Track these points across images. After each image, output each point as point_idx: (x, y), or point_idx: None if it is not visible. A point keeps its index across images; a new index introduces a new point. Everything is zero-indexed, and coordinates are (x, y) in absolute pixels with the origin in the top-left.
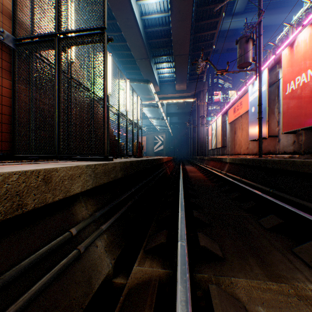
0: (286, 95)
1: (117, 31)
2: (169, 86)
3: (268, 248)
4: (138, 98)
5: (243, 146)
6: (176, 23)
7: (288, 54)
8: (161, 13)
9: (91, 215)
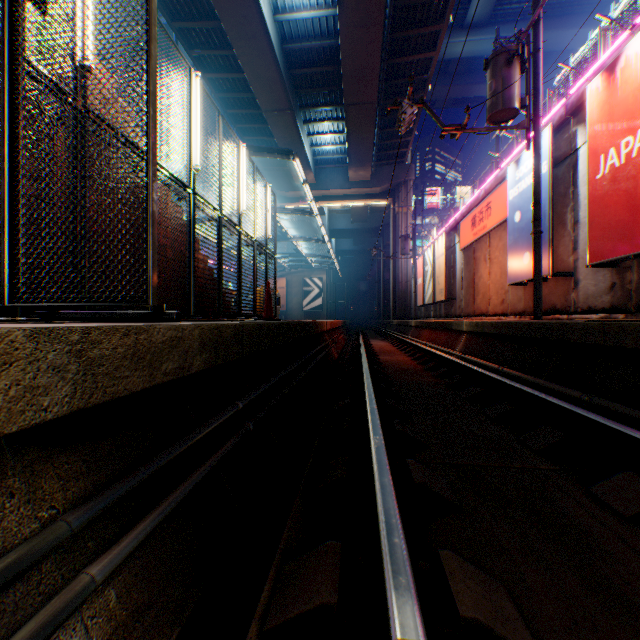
0: (598, 180)
1: (222, 47)
2: (335, 172)
3: None
4: (268, 189)
5: (494, 298)
6: (351, 31)
7: (603, 88)
8: (319, 10)
9: (40, 531)
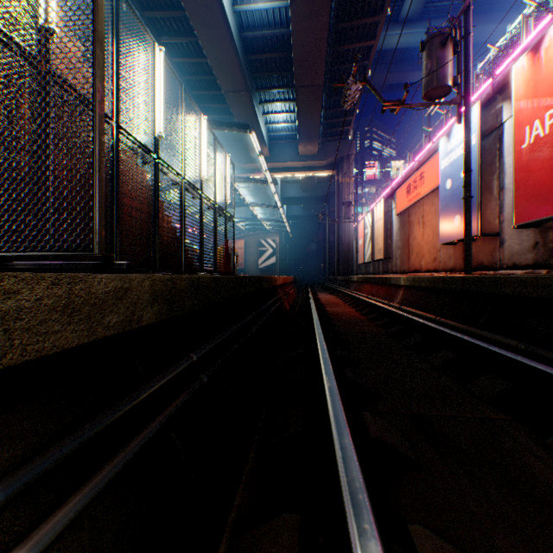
0: (524, 149)
1: (187, 34)
2: (287, 147)
3: None
4: (227, 159)
5: (427, 257)
6: (301, 21)
7: (529, 67)
8: (272, 2)
9: None
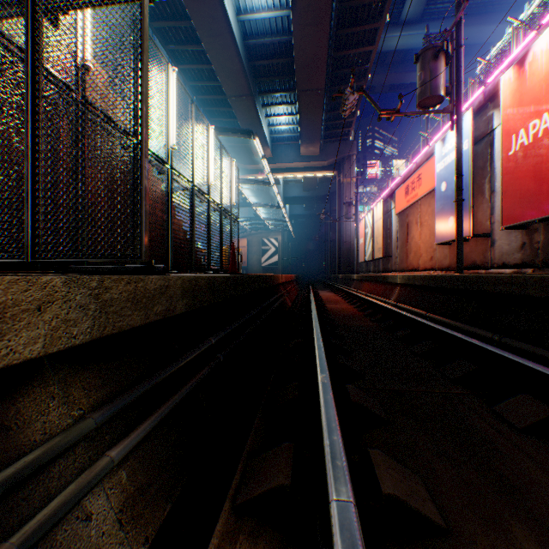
0: (511, 156)
1: (193, 42)
2: (289, 148)
3: (548, 488)
4: (232, 164)
5: (424, 256)
6: (303, 29)
7: (515, 79)
8: (275, 11)
9: (75, 423)
